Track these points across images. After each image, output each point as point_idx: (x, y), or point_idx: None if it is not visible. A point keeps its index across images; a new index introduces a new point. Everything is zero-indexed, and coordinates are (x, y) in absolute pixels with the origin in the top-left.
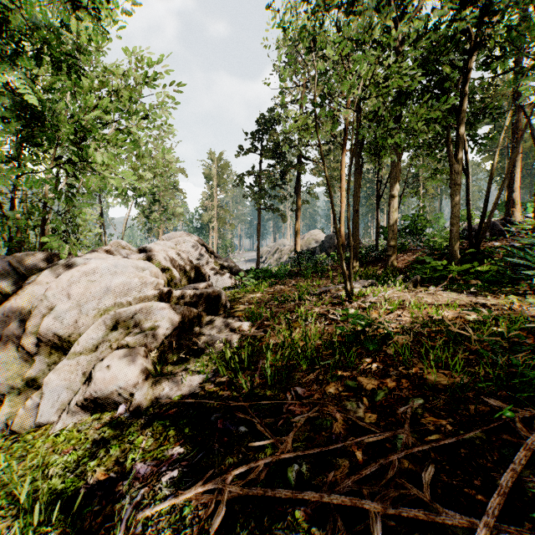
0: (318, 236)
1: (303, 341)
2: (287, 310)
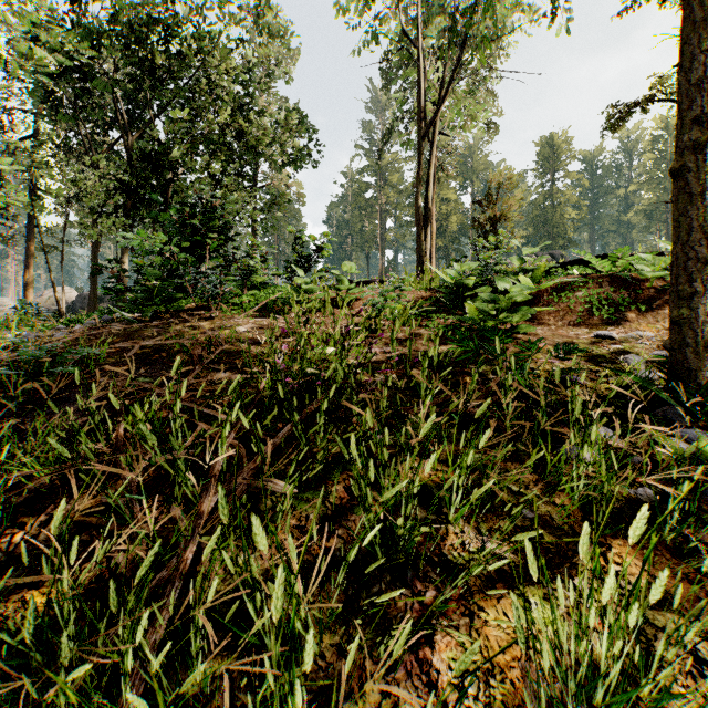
0: (68, 296)
1: (18, 322)
2: (7, 325)
